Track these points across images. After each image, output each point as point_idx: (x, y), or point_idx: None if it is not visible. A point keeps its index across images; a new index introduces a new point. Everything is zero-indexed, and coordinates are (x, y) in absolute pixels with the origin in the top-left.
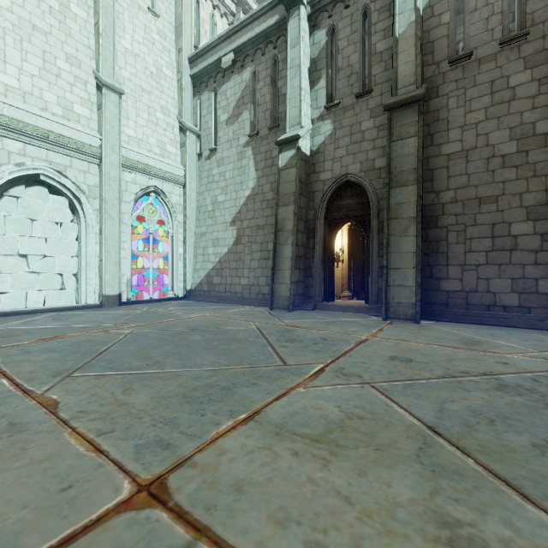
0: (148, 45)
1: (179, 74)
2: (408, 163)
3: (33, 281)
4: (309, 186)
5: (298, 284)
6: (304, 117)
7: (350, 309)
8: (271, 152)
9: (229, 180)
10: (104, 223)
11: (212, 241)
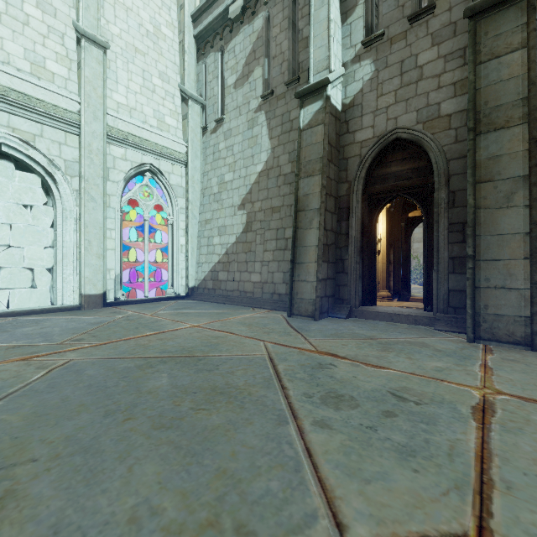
0: None
1: (181, 35)
2: (509, 93)
3: None
4: (340, 151)
5: (326, 282)
6: (334, 58)
7: (403, 319)
8: (288, 114)
9: (238, 154)
10: (83, 206)
11: (218, 228)
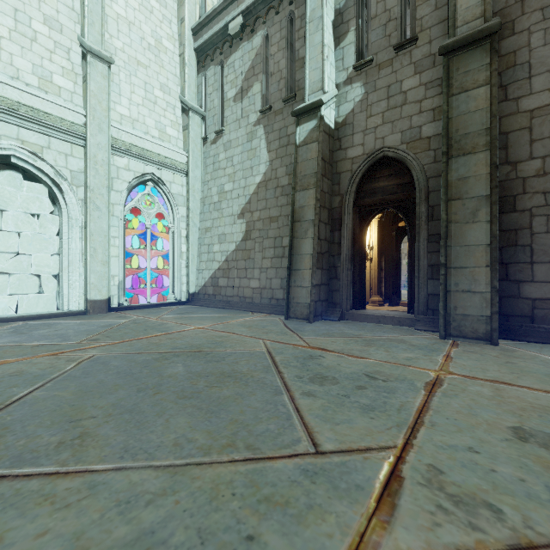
0: (145, 13)
1: (181, 48)
2: (475, 123)
3: (3, 283)
4: (333, 166)
5: (320, 288)
6: (327, 80)
7: (389, 320)
8: (286, 129)
9: (238, 165)
10: (88, 215)
11: (218, 236)
